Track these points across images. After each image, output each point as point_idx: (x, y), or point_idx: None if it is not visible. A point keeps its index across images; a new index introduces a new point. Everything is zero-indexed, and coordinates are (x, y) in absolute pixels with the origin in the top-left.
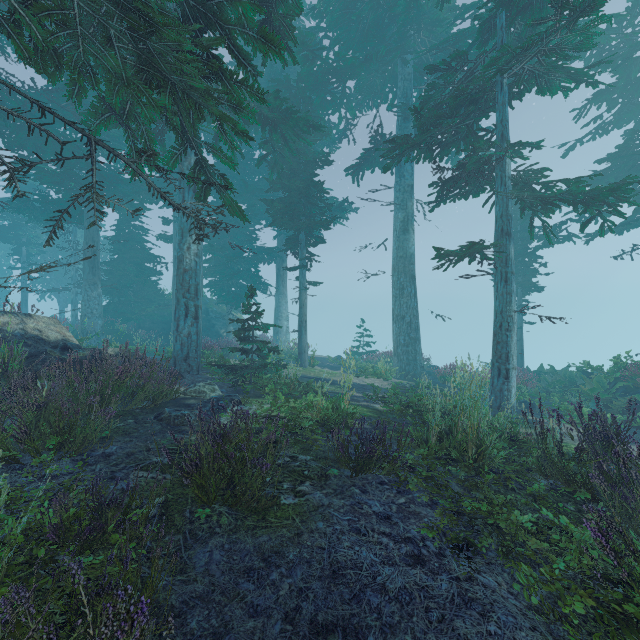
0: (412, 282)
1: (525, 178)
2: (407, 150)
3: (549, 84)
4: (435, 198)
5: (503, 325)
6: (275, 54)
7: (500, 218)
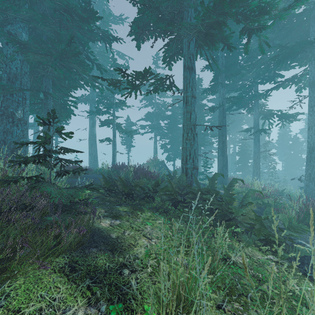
0: (95, 143)
1: (119, 124)
2: (93, 113)
3: (122, 108)
4: (101, 124)
5: (114, 155)
6: (74, 115)
7: (113, 133)
